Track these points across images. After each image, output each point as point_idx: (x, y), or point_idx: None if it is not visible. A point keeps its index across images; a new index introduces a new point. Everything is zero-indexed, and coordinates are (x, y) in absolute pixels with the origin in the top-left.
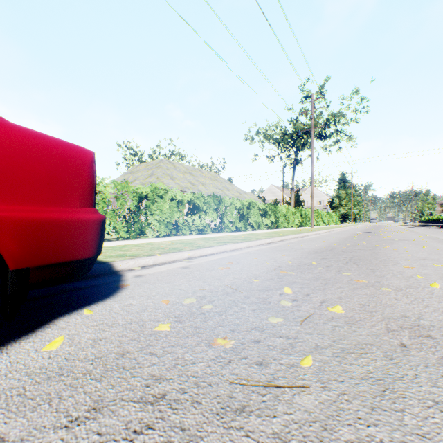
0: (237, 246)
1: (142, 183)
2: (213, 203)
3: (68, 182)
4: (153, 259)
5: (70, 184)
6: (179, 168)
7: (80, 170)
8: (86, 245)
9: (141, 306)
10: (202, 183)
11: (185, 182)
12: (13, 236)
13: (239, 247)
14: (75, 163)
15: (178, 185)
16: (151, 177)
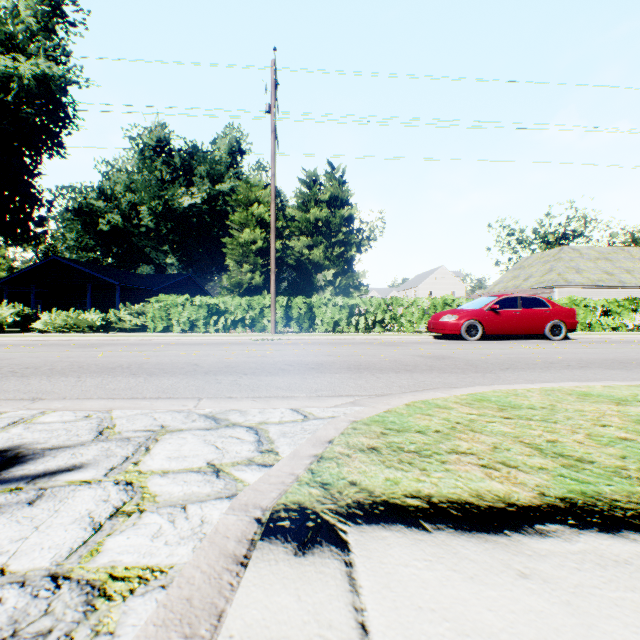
0: (636, 336)
1: (538, 281)
2: (628, 305)
3: (572, 316)
4: (582, 336)
5: (572, 316)
6: (587, 255)
7: (574, 313)
8: (575, 326)
9: (585, 340)
10: (626, 269)
11: (597, 273)
12: (567, 324)
13: (638, 337)
14: (573, 312)
15: (585, 279)
16: (550, 274)
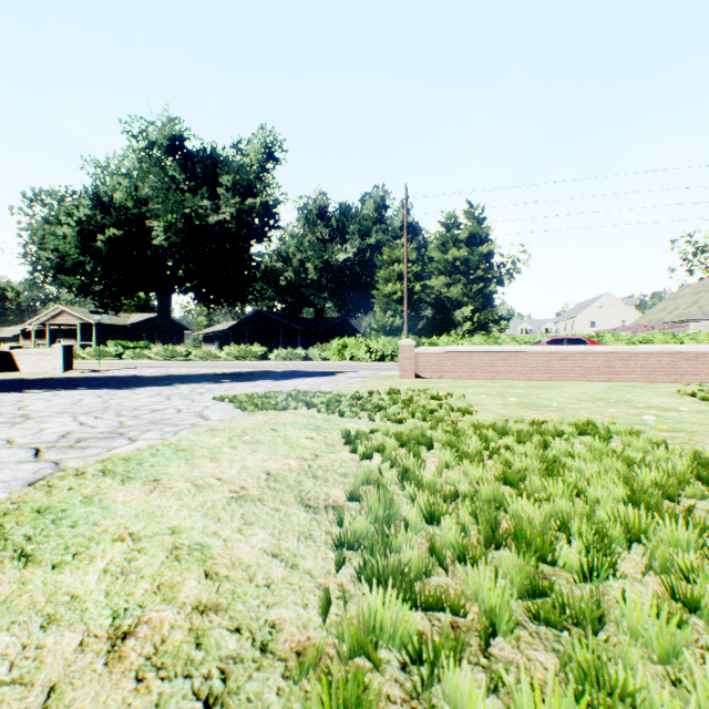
0: None
1: (678, 314)
2: None
3: None
4: None
5: None
6: None
7: None
8: None
9: None
10: None
11: None
12: None
13: None
14: None
15: None
16: (691, 307)
